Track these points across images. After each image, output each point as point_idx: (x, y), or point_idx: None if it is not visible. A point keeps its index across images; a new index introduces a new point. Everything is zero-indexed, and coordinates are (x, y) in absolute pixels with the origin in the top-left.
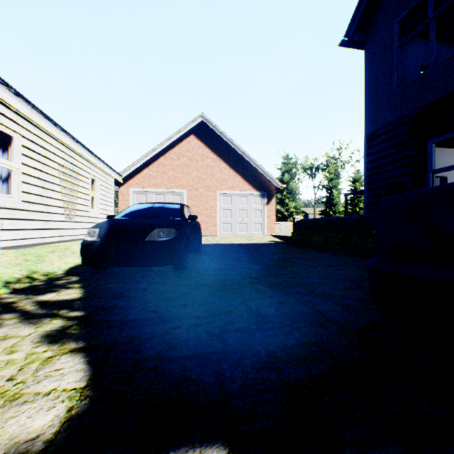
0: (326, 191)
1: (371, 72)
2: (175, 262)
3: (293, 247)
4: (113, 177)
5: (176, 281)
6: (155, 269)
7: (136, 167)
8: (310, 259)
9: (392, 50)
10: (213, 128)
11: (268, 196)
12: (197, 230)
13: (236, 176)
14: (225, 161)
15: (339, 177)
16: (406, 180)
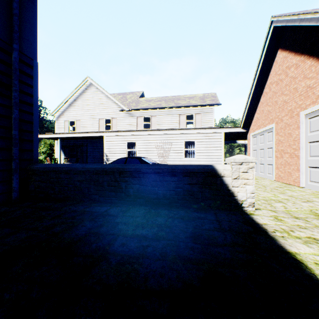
0: None
1: None
2: None
3: None
4: (222, 132)
5: None
6: None
7: (244, 116)
8: None
9: None
10: (281, 22)
11: None
12: None
13: None
14: (310, 54)
15: None
16: None
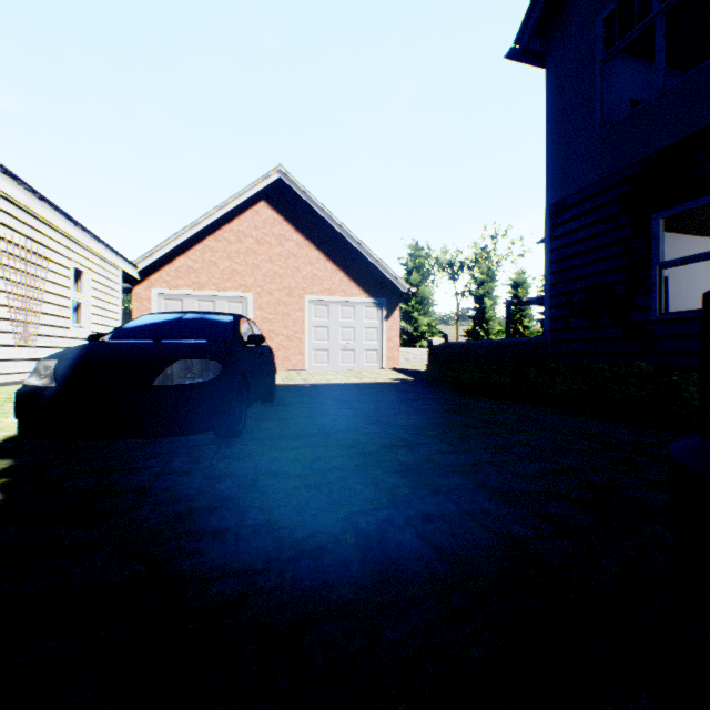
0: (475, 300)
1: (557, 103)
2: (217, 425)
3: (430, 389)
4: (121, 269)
5: (215, 465)
6: (181, 439)
7: (164, 253)
8: (462, 411)
9: (593, 65)
10: (299, 191)
11: (388, 305)
12: (267, 362)
13: (337, 272)
14: (318, 247)
15: (494, 279)
16: (616, 279)
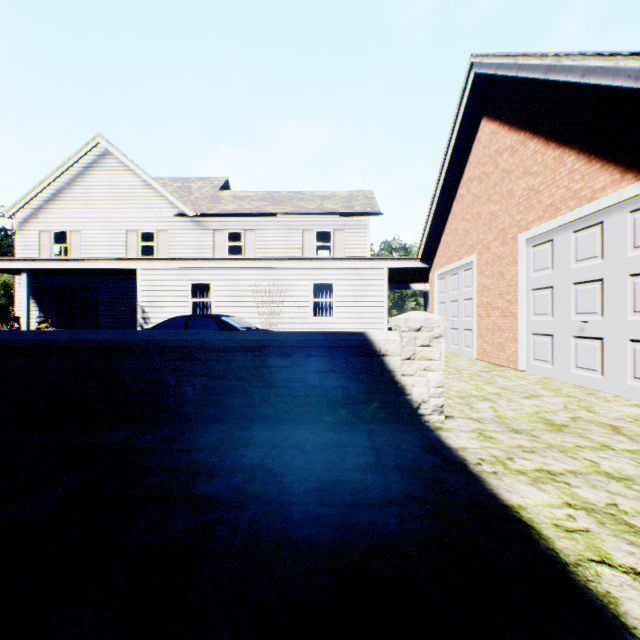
0: None
1: None
2: None
3: None
4: (385, 267)
5: None
6: None
7: (425, 239)
8: None
9: None
10: (488, 68)
11: None
12: None
13: (562, 159)
14: (534, 131)
15: None
16: None
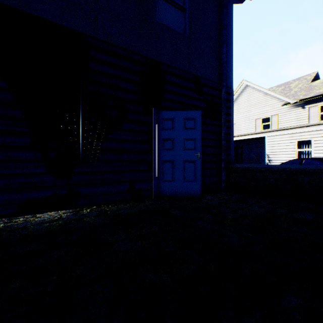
0: None
1: None
2: None
3: None
4: None
5: None
6: None
7: None
8: None
9: None
10: None
11: None
12: None
13: None
14: None
15: None
16: None
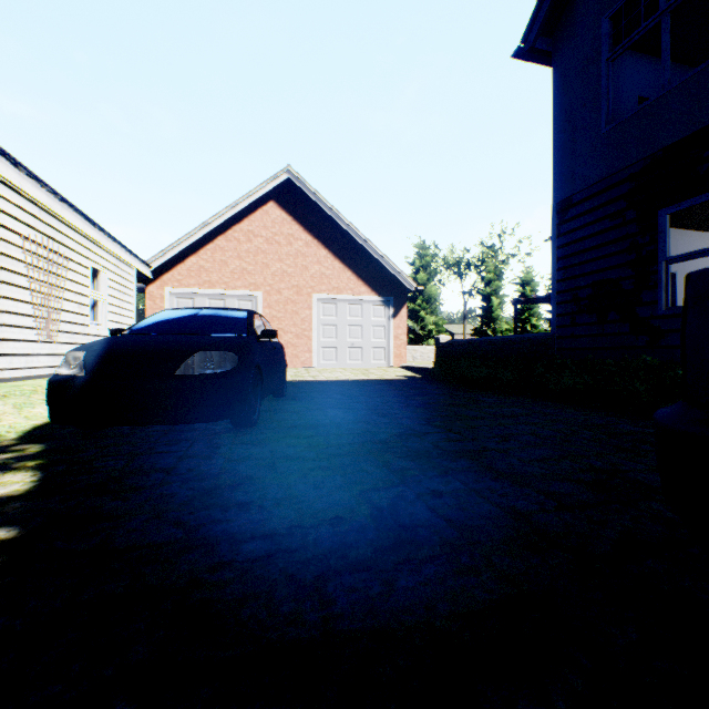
0: (482, 298)
1: (564, 101)
2: (235, 414)
3: (437, 385)
4: (135, 268)
5: (234, 450)
6: (199, 428)
7: (176, 253)
8: (469, 405)
9: (599, 63)
10: (307, 190)
11: (396, 303)
12: (278, 356)
13: (344, 270)
14: (326, 246)
15: (501, 278)
16: (623, 275)
